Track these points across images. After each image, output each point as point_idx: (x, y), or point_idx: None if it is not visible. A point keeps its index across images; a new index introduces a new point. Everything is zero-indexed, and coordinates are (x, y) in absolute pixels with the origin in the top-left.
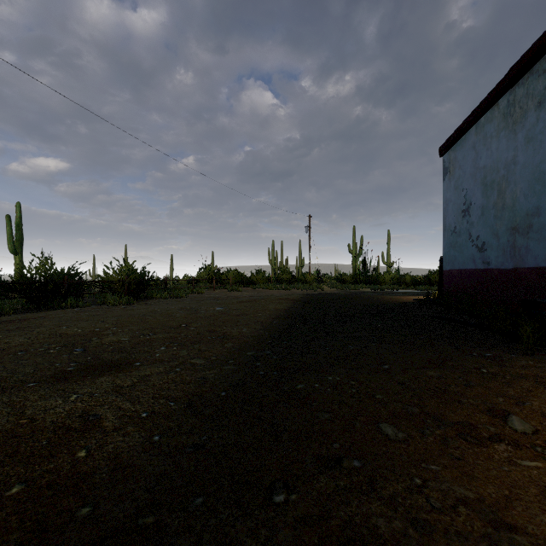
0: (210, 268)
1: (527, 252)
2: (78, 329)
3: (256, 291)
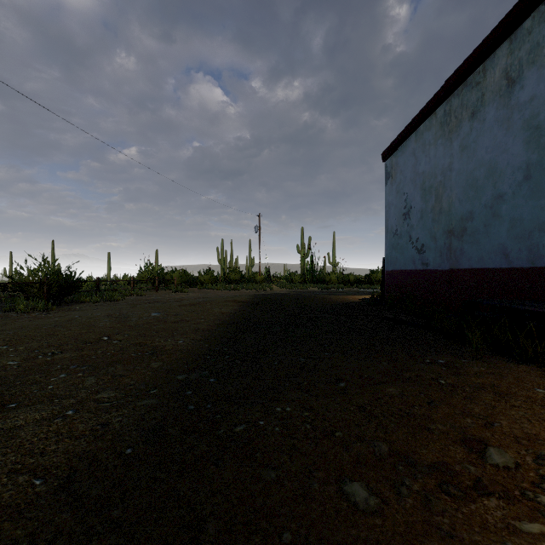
0: (152, 267)
1: (462, 255)
2: None
3: (203, 292)
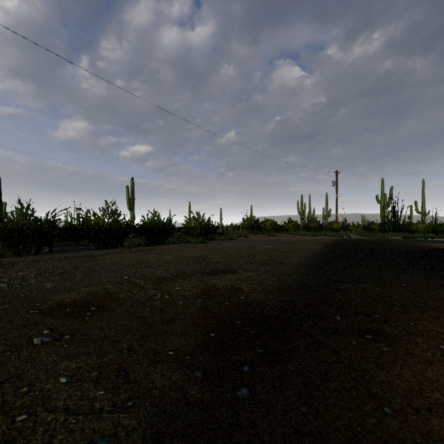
0: (251, 218)
1: None
2: (193, 254)
3: (289, 236)
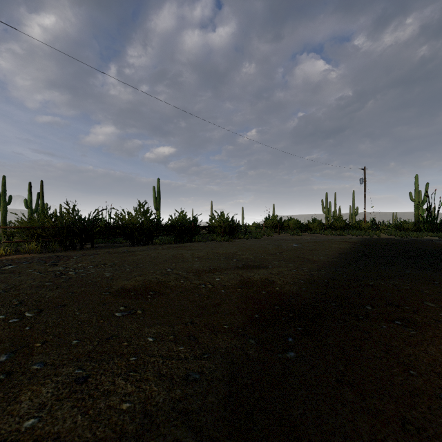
0: (274, 217)
1: None
2: (223, 251)
3: (313, 235)
